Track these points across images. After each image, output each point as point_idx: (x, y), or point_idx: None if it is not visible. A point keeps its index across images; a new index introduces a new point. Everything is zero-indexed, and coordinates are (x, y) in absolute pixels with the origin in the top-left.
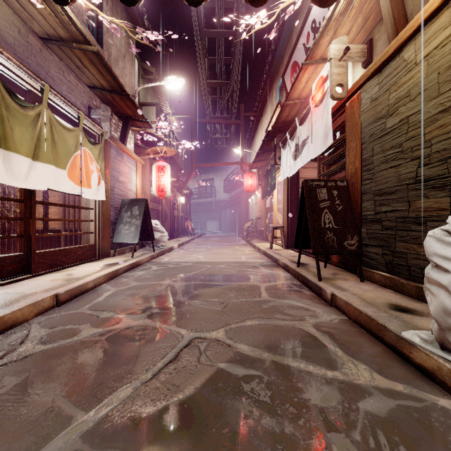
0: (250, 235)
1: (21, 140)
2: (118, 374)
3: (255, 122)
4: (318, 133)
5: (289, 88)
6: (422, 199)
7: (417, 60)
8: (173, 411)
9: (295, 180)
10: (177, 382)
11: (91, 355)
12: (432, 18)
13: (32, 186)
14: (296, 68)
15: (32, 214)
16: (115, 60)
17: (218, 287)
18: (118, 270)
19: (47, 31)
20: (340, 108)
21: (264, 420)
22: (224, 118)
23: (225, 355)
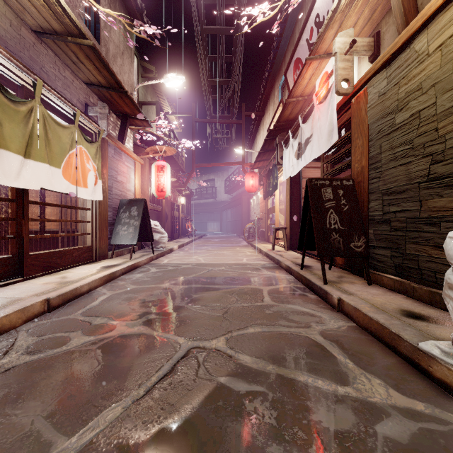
0: (251, 236)
1: (12, 137)
2: (107, 390)
3: (256, 122)
4: (323, 131)
5: (291, 86)
6: (435, 198)
7: (429, 50)
8: (166, 437)
9: (298, 180)
10: (173, 400)
11: (80, 367)
12: (446, 5)
13: (24, 185)
14: (299, 65)
15: (24, 214)
16: (113, 57)
17: (219, 291)
18: (115, 273)
19: (41, 24)
20: (345, 104)
21: (270, 447)
22: (225, 117)
23: (226, 367)
